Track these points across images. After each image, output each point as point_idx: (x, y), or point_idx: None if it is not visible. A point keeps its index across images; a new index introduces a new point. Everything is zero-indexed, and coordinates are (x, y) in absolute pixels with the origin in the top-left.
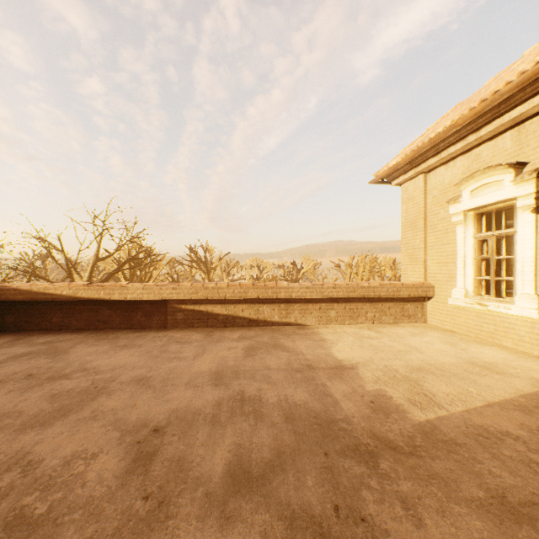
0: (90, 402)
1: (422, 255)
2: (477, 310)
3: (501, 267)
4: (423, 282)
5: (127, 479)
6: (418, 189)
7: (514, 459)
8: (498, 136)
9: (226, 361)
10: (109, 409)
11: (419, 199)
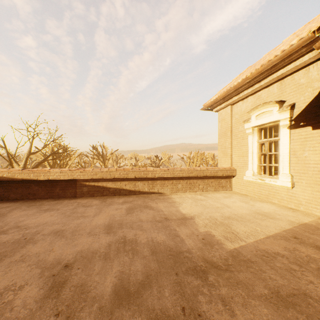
0: (20, 249)
1: (229, 152)
2: (259, 183)
3: (272, 158)
4: (230, 167)
5: (44, 302)
6: (228, 114)
7: (282, 268)
8: (270, 86)
9: (114, 217)
10: (34, 253)
11: (228, 119)
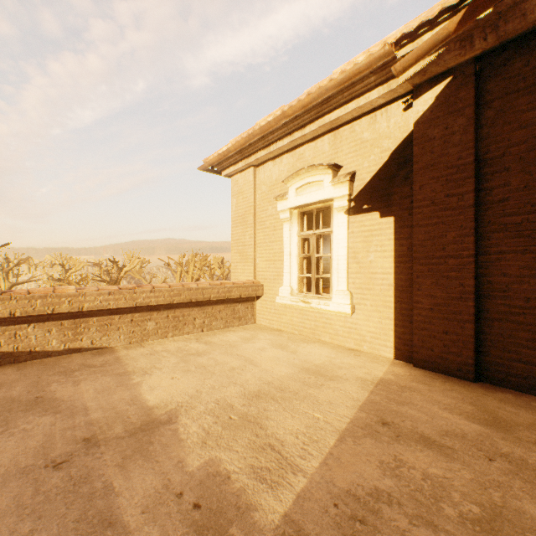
0: None
1: (252, 252)
2: (302, 307)
3: (320, 265)
4: (253, 281)
5: None
6: (249, 183)
7: None
8: (318, 138)
9: None
10: None
11: (250, 193)
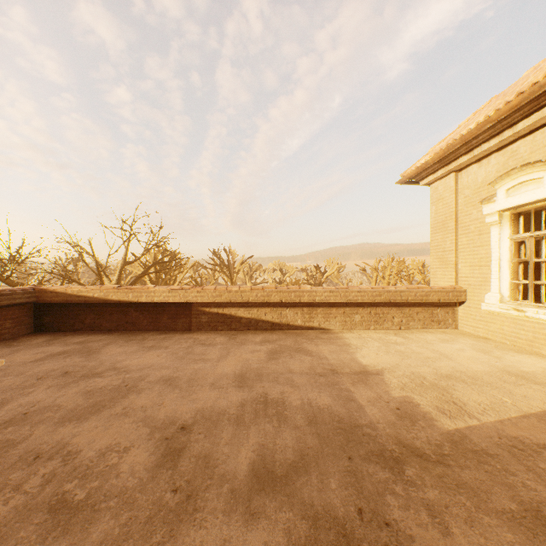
0: (121, 399)
1: (453, 258)
2: (514, 316)
3: (541, 270)
4: (454, 286)
5: (157, 472)
6: (449, 189)
7: None
8: (537, 131)
9: (249, 364)
10: (139, 407)
11: (450, 199)
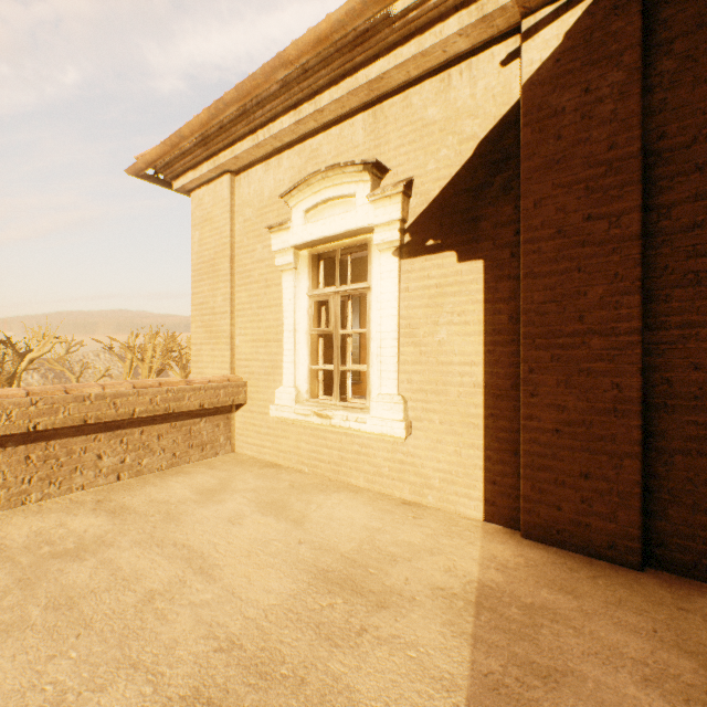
0: None
1: (228, 326)
2: (316, 425)
3: (347, 348)
4: (229, 377)
5: None
6: (222, 203)
7: None
8: (345, 121)
9: None
10: None
11: (223, 220)
